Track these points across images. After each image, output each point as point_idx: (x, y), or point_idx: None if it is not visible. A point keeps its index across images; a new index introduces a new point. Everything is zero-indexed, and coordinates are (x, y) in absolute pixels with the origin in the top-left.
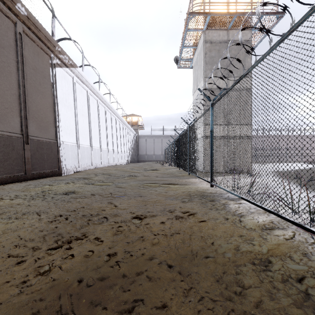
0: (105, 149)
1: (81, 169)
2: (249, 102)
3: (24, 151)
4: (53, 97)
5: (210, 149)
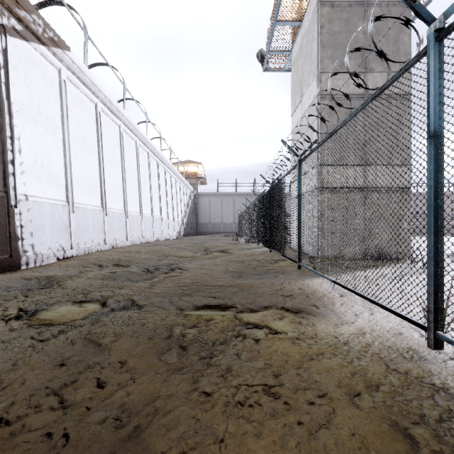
0: (136, 214)
1: (79, 252)
2: (406, 121)
3: None
4: None
5: (433, 205)
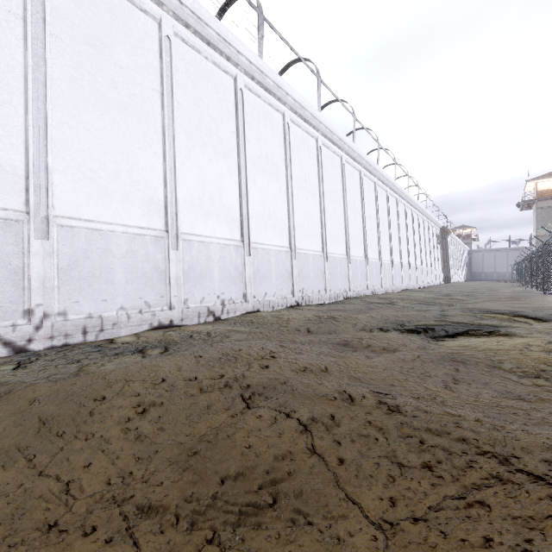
0: (456, 271)
1: (453, 282)
2: None
3: (447, 274)
4: (447, 252)
5: (520, 274)
